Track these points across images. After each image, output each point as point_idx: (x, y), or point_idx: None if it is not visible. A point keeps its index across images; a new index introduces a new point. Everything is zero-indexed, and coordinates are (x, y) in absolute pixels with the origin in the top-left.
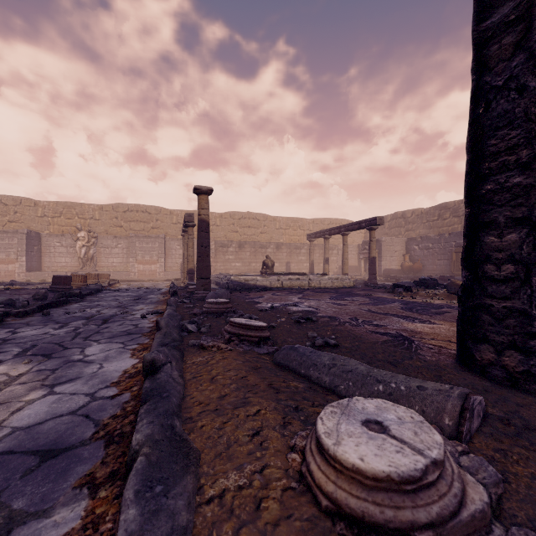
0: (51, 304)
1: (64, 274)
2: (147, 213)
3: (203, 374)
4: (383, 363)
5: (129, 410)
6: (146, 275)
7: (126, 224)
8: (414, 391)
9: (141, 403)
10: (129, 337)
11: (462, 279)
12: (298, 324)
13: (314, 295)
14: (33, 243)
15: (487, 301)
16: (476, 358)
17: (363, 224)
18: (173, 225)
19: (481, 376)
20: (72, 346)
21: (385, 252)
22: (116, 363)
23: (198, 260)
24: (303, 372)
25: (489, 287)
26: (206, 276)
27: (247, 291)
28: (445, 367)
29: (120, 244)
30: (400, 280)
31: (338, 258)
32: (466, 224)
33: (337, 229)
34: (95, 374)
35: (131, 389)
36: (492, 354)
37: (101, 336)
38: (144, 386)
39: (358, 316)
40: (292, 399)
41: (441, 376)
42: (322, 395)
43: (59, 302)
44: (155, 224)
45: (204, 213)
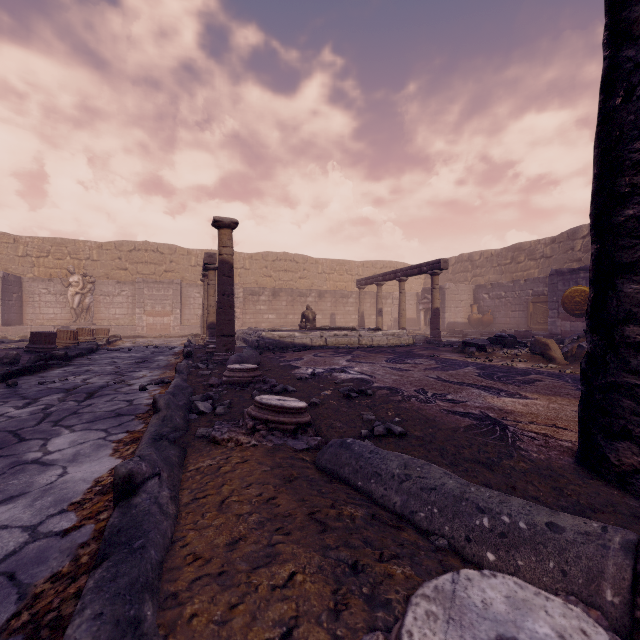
0: (22, 370)
1: (52, 328)
2: (159, 252)
3: (209, 494)
4: (473, 464)
5: (83, 563)
6: (156, 329)
7: (131, 267)
8: (544, 533)
9: (96, 561)
10: (116, 420)
11: (588, 345)
12: (348, 399)
13: (366, 356)
14: (12, 289)
15: (628, 378)
16: (611, 461)
17: (425, 268)
18: (192, 268)
19: (618, 488)
20: (32, 436)
21: (449, 302)
22: (88, 465)
23: (218, 313)
24: (360, 484)
25: (632, 359)
26: (229, 333)
27: (282, 350)
28: (562, 471)
29: (124, 291)
30: (468, 336)
31: (393, 309)
32: (593, 267)
33: (393, 273)
34: (50, 487)
35: (97, 517)
36: (638, 457)
37: (78, 419)
38: (109, 522)
39: (425, 388)
40: (347, 544)
41: (562, 488)
42: (392, 532)
43: (35, 368)
44: (169, 267)
45: (227, 252)
